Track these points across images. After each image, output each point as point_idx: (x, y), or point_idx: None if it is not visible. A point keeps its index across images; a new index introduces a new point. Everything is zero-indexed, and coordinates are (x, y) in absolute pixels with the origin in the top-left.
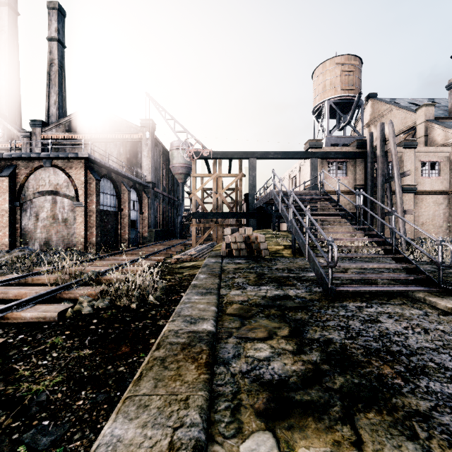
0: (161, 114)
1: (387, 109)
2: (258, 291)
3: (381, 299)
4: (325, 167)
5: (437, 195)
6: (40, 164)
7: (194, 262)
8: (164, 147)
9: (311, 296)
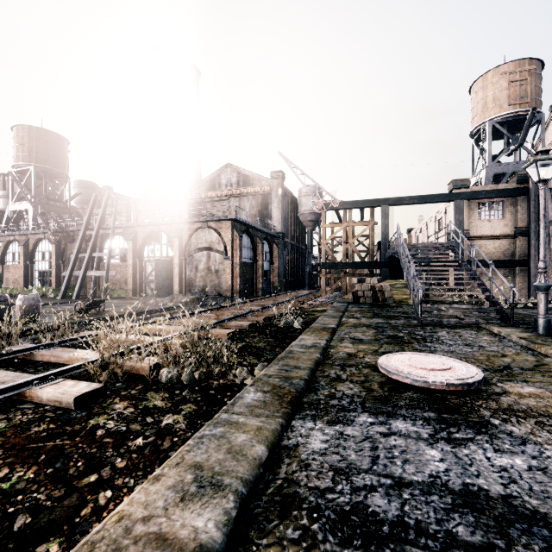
0: (292, 170)
1: None
2: (369, 320)
3: (456, 327)
4: (473, 208)
5: None
6: (199, 226)
7: (324, 307)
8: (292, 196)
9: (405, 324)
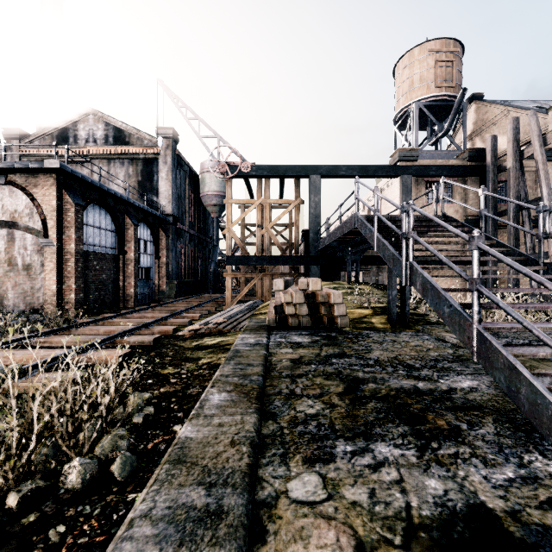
0: (180, 110)
1: (500, 112)
2: (374, 475)
3: None
4: (421, 188)
5: None
6: None
7: (221, 337)
8: (191, 169)
9: None
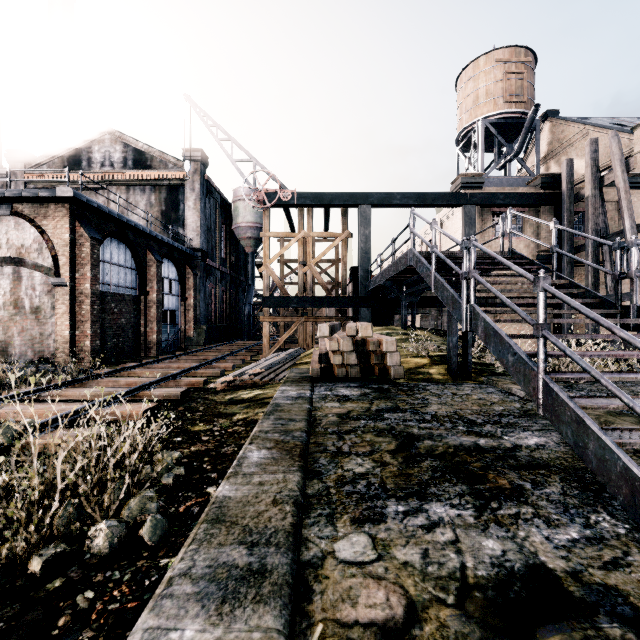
0: (210, 130)
1: (579, 132)
2: (428, 535)
3: None
4: (487, 220)
5: None
6: None
7: (258, 390)
8: (222, 197)
9: (639, 584)
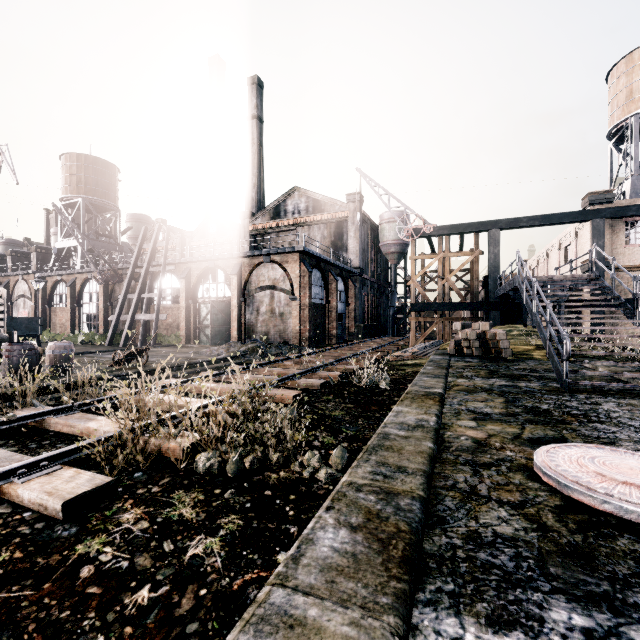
0: (373, 189)
1: None
2: (486, 381)
3: (625, 396)
4: (619, 230)
5: None
6: (261, 261)
7: (416, 360)
8: (372, 223)
9: (542, 388)
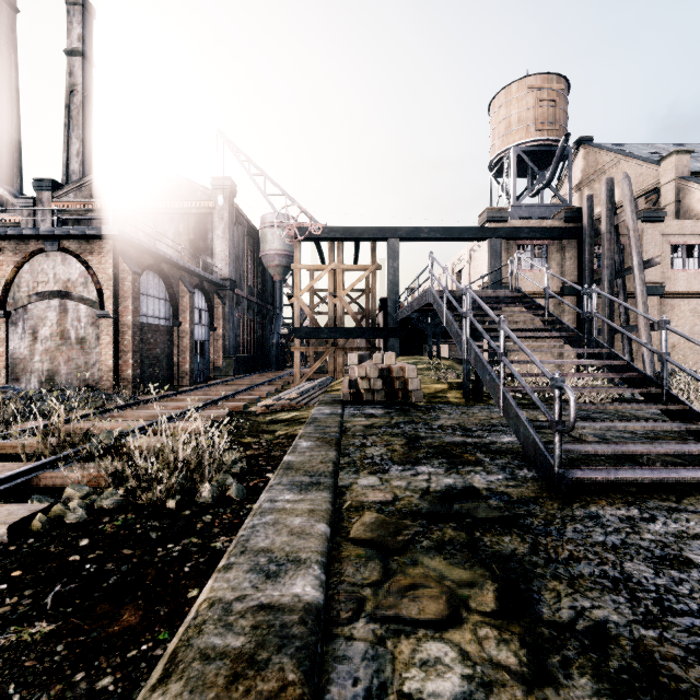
0: (243, 165)
1: (611, 160)
2: (413, 477)
3: (663, 499)
4: (513, 252)
5: (697, 299)
6: (40, 247)
7: (295, 412)
8: (250, 224)
9: (520, 491)
